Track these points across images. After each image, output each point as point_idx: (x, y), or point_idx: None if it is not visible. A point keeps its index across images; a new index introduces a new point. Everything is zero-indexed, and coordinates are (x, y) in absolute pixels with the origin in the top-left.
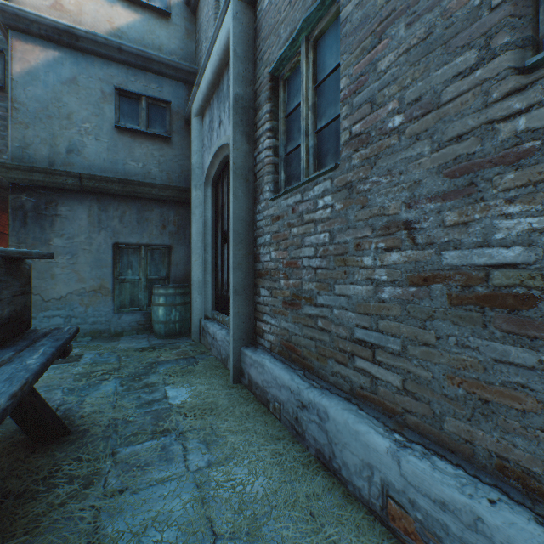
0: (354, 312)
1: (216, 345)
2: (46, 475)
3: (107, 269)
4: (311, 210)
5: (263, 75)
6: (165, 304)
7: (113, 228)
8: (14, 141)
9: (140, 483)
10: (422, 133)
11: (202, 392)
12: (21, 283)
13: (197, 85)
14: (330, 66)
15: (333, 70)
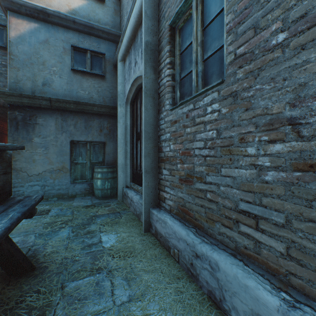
0: (239, 189)
1: (133, 205)
2: (13, 305)
3: (66, 157)
4: (201, 115)
5: (165, 27)
6: (101, 178)
7: (70, 131)
8: (10, 78)
9: (79, 315)
10: (308, 42)
11: (124, 238)
12: (3, 166)
13: (121, 41)
14: (214, 13)
15: (217, 14)
